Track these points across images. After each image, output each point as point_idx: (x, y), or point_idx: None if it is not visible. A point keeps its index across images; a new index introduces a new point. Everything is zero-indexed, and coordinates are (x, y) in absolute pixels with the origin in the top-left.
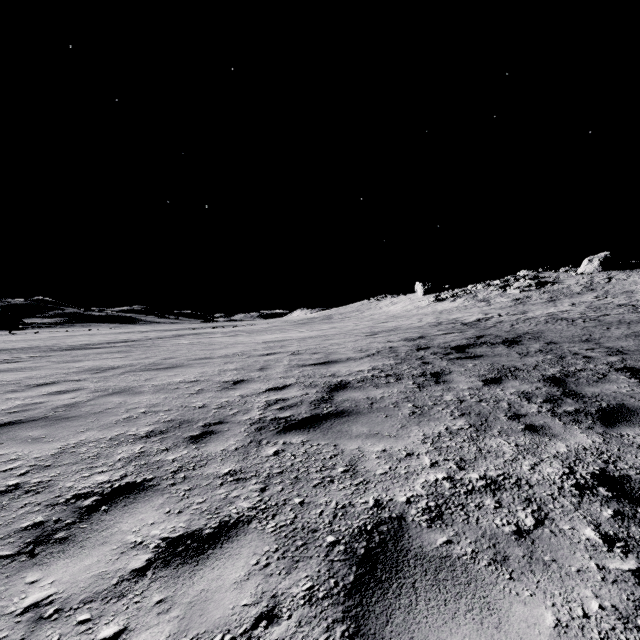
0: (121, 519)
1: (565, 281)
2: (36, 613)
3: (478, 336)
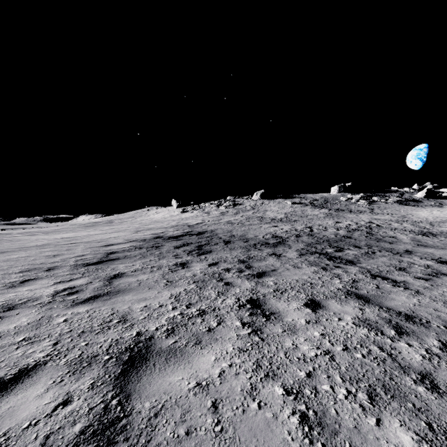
0: (36, 282)
1: (245, 204)
2: (29, 290)
3: (189, 231)
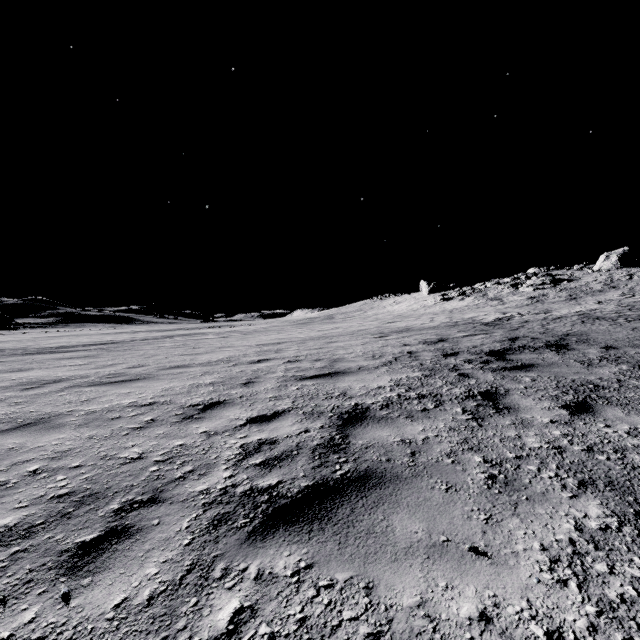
0: None
1: (582, 278)
2: None
3: (511, 338)
